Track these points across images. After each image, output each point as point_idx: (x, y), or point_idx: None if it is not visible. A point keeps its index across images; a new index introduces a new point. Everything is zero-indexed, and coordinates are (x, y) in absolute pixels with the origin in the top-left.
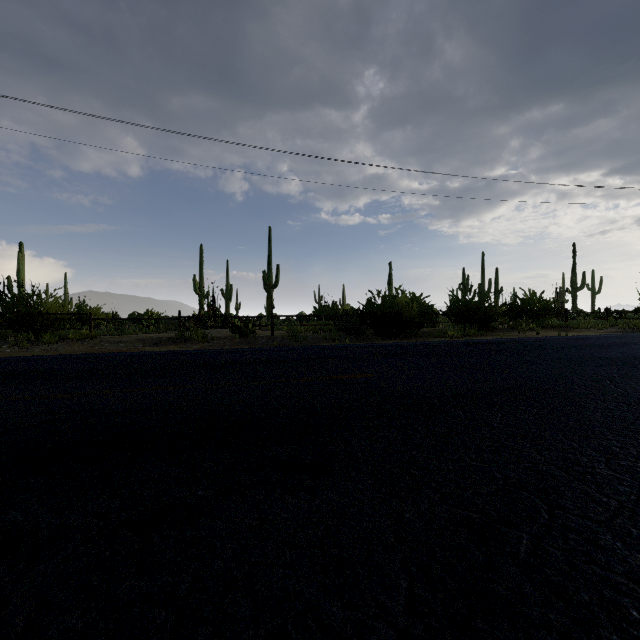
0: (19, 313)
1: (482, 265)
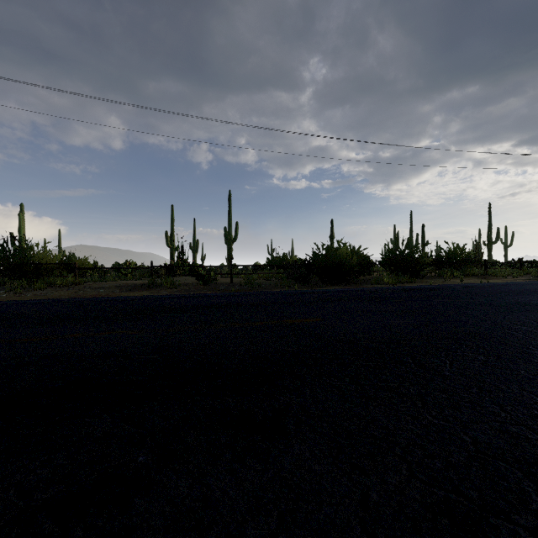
0: (14, 263)
1: (410, 222)
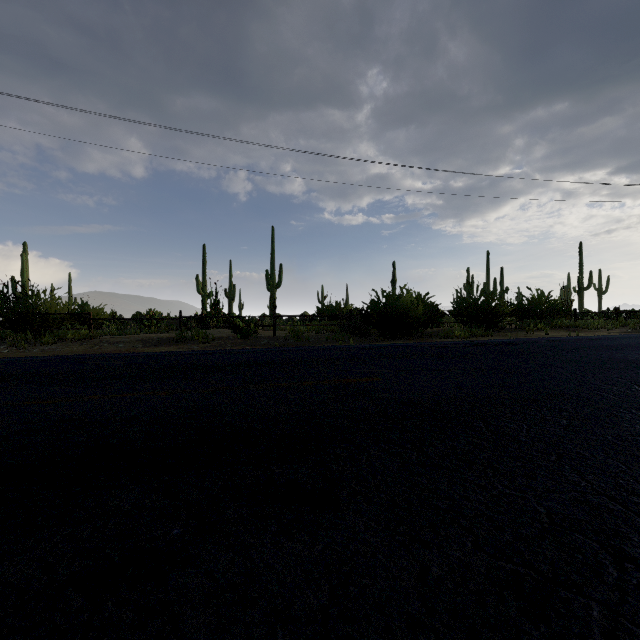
0: (18, 313)
1: (487, 264)
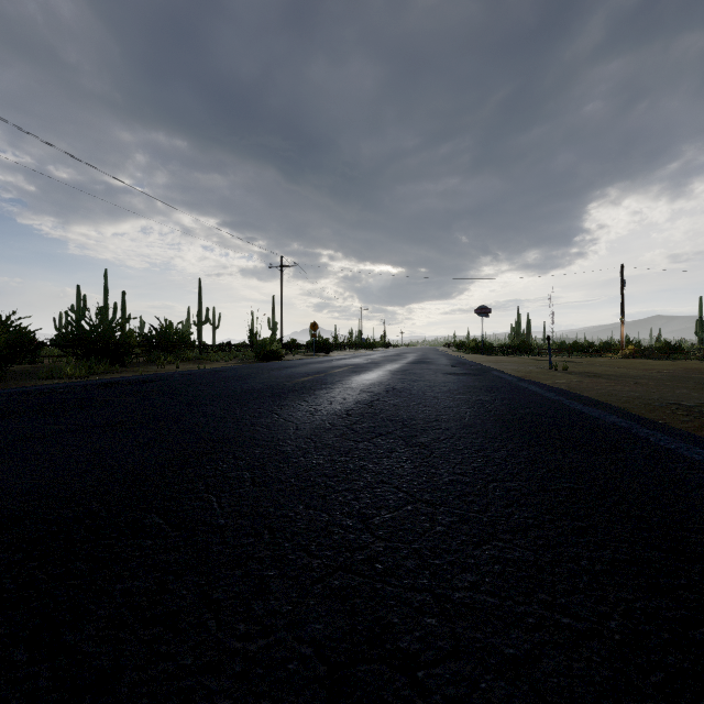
0: None
1: (105, 285)
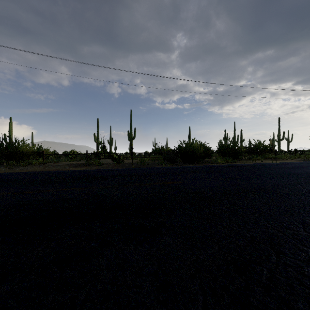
0: (8, 151)
1: (234, 128)
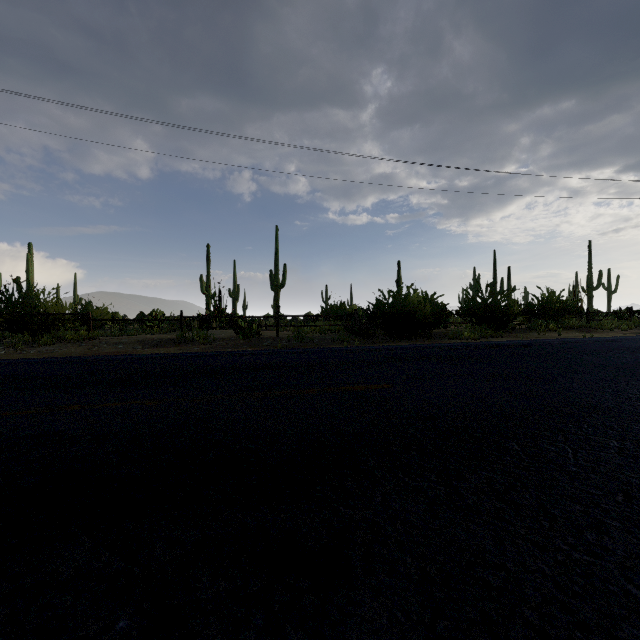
0: (16, 313)
1: (494, 264)
